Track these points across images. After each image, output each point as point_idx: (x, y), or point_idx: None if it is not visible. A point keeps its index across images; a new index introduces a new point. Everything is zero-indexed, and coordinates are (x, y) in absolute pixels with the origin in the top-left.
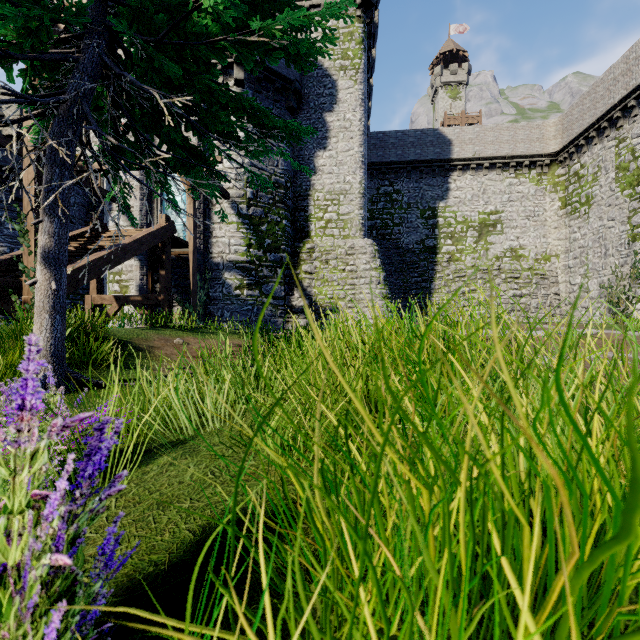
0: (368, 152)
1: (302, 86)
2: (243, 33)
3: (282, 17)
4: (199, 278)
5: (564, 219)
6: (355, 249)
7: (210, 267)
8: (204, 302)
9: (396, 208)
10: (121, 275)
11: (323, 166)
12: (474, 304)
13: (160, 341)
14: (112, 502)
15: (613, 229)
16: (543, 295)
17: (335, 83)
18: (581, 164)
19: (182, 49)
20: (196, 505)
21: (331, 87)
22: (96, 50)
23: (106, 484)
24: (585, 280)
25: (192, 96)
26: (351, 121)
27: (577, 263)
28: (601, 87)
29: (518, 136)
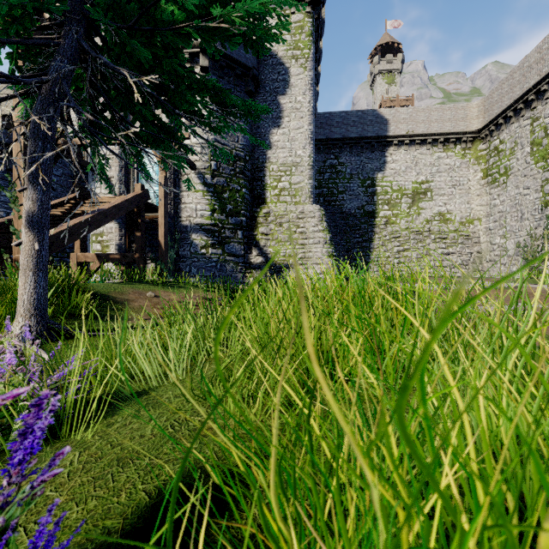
0: (316, 130)
1: (259, 73)
2: (206, 20)
3: (240, 4)
4: (170, 239)
5: (485, 188)
6: (305, 214)
7: (179, 229)
8: (174, 259)
9: (340, 178)
10: (102, 236)
11: (277, 142)
12: (408, 261)
13: (134, 294)
14: (75, 456)
15: (528, 196)
16: (467, 253)
17: (288, 70)
18: (500, 140)
19: (152, 36)
20: (154, 462)
21: (284, 73)
22: (75, 36)
23: (72, 436)
24: (504, 240)
25: (161, 78)
26: (301, 103)
27: (497, 226)
28: (518, 73)
29: (446, 116)
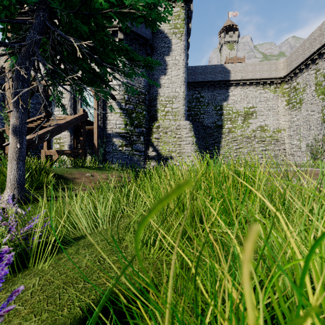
0: (187, 76)
1: (153, 42)
2: (121, 7)
3: None
4: (100, 141)
5: (288, 111)
6: (181, 126)
7: (106, 135)
8: (103, 153)
9: (201, 105)
10: (60, 140)
11: (164, 83)
12: (242, 154)
13: (78, 174)
14: (36, 280)
15: (313, 116)
16: (277, 150)
17: (170, 41)
18: (297, 82)
19: (89, 18)
20: (87, 286)
21: (168, 43)
22: (42, 18)
23: (35, 266)
24: (299, 142)
25: (94, 44)
26: (178, 60)
27: (295, 133)
28: (307, 43)
29: (264, 68)
